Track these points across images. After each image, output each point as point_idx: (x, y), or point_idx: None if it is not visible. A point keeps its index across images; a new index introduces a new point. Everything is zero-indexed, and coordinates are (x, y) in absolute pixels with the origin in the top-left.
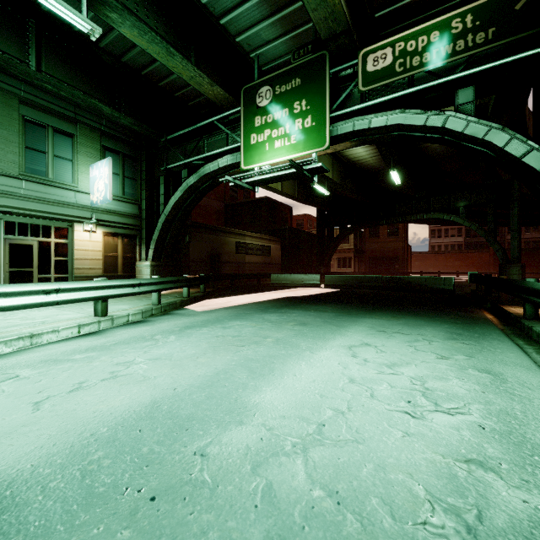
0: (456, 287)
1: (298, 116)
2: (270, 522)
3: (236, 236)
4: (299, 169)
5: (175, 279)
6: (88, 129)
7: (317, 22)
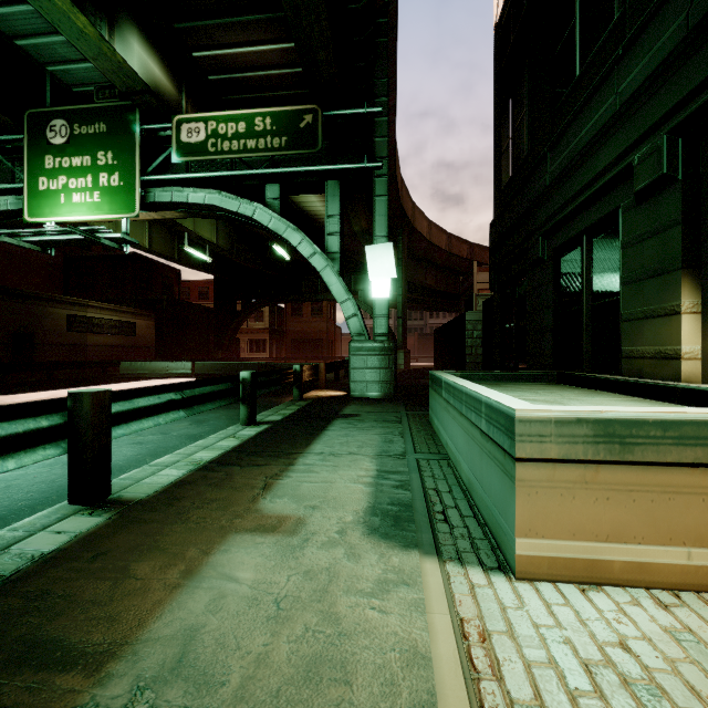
0: None
1: (103, 170)
2: None
3: (69, 307)
4: (88, 237)
5: None
6: None
7: (105, 71)
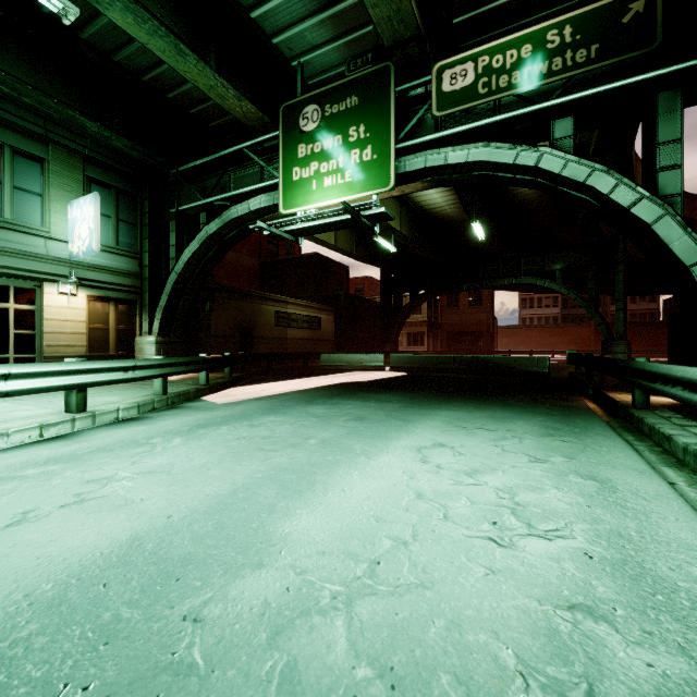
0: (552, 369)
1: (354, 146)
2: None
3: (275, 304)
4: (355, 214)
5: (188, 360)
6: (65, 152)
7: (379, 22)
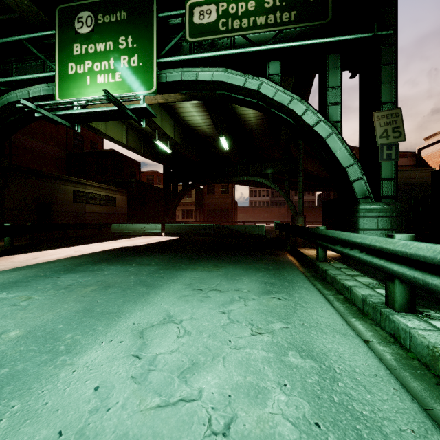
0: (266, 232)
1: (123, 53)
2: None
3: (74, 185)
4: (119, 105)
5: None
6: None
7: None
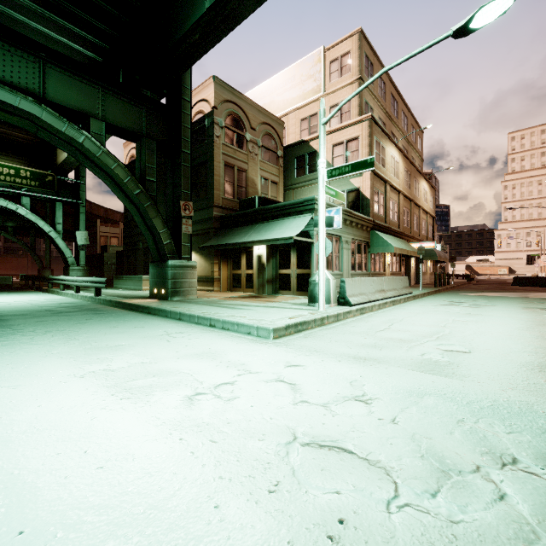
0: None
1: None
2: (18, 300)
3: None
4: None
5: None
6: None
7: None
